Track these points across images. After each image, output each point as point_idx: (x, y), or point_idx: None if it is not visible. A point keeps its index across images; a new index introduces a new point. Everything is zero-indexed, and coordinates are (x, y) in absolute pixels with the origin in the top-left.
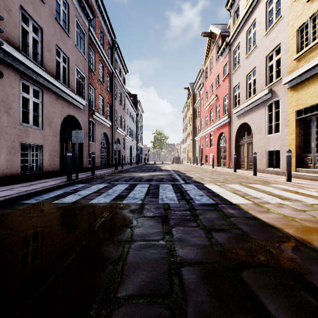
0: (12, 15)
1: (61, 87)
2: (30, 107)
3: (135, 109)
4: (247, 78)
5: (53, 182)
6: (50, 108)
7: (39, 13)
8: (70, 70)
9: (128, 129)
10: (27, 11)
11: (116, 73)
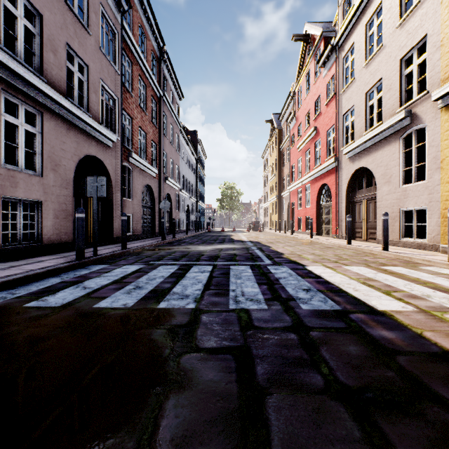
0: None
1: (75, 110)
2: (20, 139)
3: (194, 151)
4: (366, 97)
5: (53, 261)
6: (57, 143)
7: None
8: (90, 85)
9: (184, 181)
10: None
11: (165, 97)
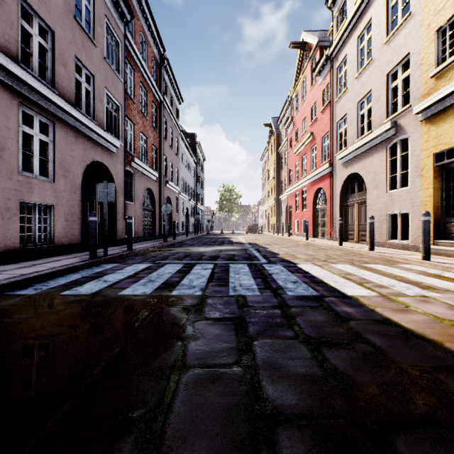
0: (5, 8)
1: (83, 119)
2: (35, 148)
3: (193, 154)
4: (358, 107)
5: (69, 260)
6: (66, 150)
7: (49, 7)
8: (96, 94)
9: (183, 184)
10: (30, 3)
11: (166, 102)
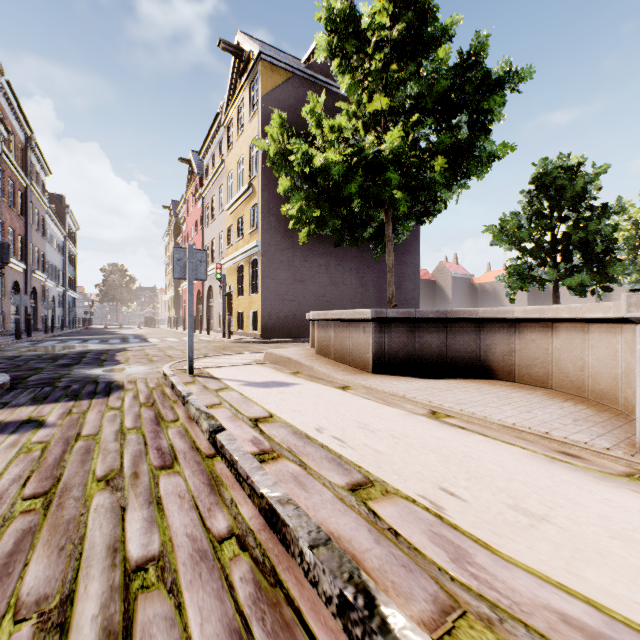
0: None
1: None
2: None
3: (62, 227)
4: (213, 243)
5: (2, 340)
6: None
7: None
8: None
9: (49, 268)
10: None
11: (33, 186)
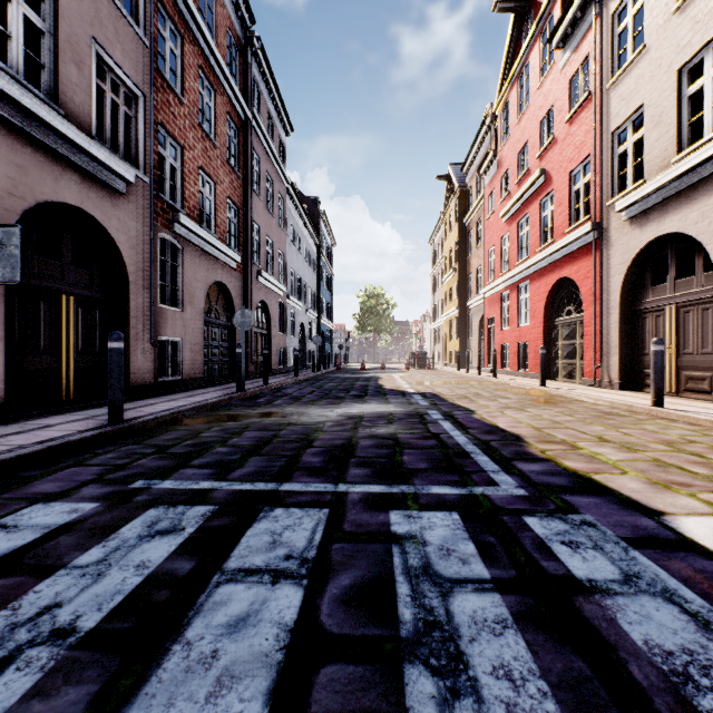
0: None
1: (2, 82)
2: None
3: (313, 231)
4: (680, 79)
5: None
6: None
7: None
8: (63, 44)
9: (295, 282)
10: None
11: (256, 122)
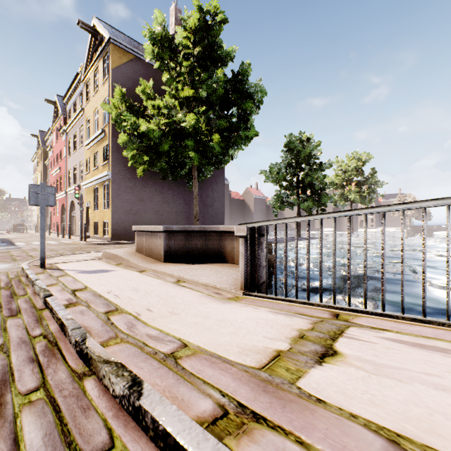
0: None
1: None
2: None
3: None
4: (74, 168)
5: None
6: None
7: None
8: None
9: None
10: None
11: None
